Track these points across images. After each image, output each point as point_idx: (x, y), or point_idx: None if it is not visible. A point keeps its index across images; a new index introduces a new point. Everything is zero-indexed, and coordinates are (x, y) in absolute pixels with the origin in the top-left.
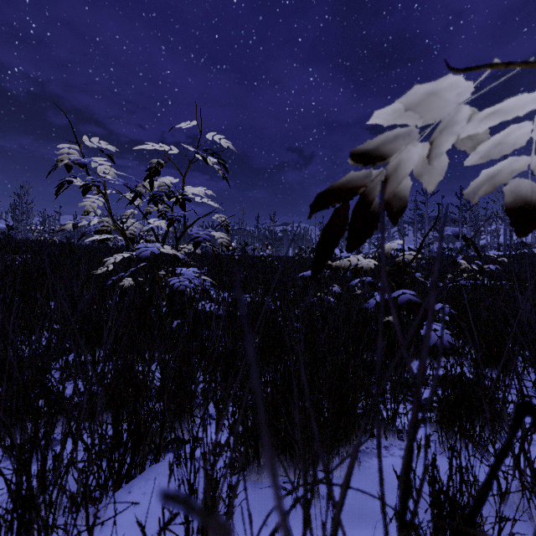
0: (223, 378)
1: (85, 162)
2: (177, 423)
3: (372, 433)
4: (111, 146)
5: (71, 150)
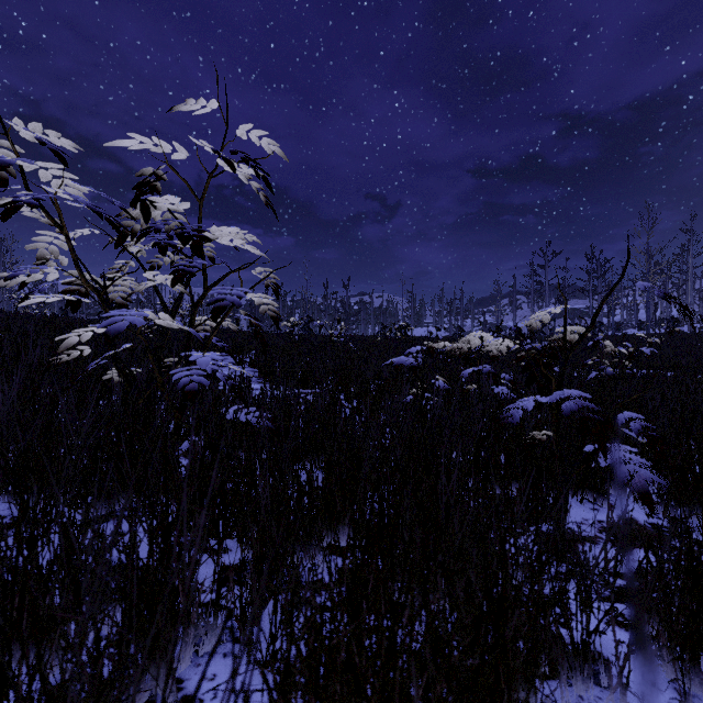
0: (252, 566)
1: (8, 161)
2: (154, 668)
3: (536, 664)
4: (68, 142)
5: (2, 150)
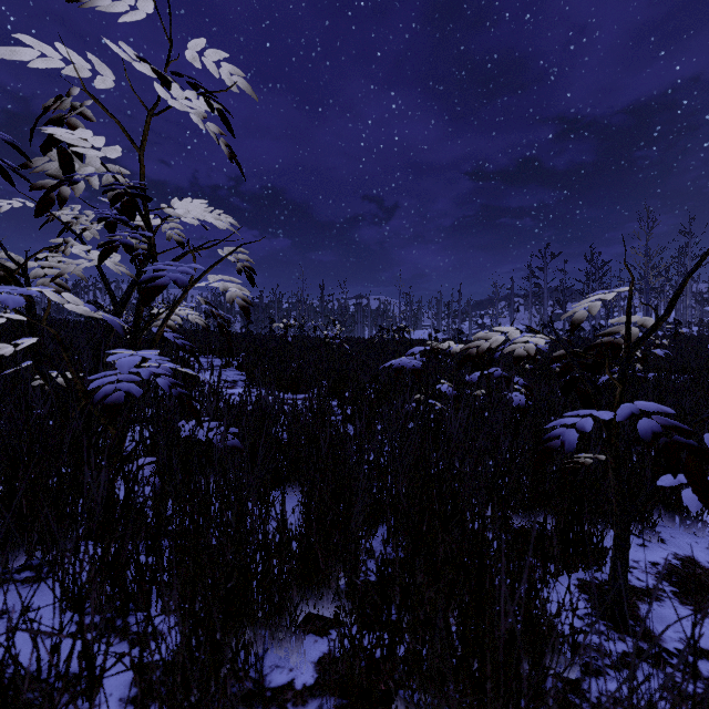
0: None
1: None
2: None
3: None
4: None
5: None
